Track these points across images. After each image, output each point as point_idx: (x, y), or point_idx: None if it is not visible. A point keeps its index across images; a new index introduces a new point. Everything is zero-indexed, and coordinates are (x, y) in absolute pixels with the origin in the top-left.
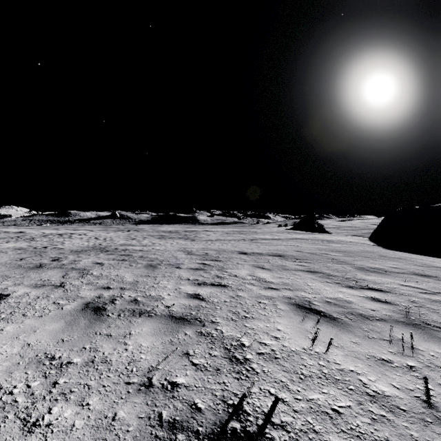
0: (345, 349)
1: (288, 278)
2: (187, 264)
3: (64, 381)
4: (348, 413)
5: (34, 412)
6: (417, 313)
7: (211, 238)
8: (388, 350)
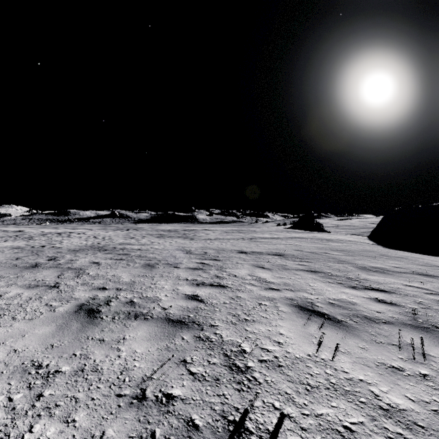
0: (352, 355)
1: (289, 278)
2: (186, 263)
3: (50, 393)
4: (361, 430)
5: (13, 430)
6: (424, 315)
7: (210, 237)
8: (398, 356)
